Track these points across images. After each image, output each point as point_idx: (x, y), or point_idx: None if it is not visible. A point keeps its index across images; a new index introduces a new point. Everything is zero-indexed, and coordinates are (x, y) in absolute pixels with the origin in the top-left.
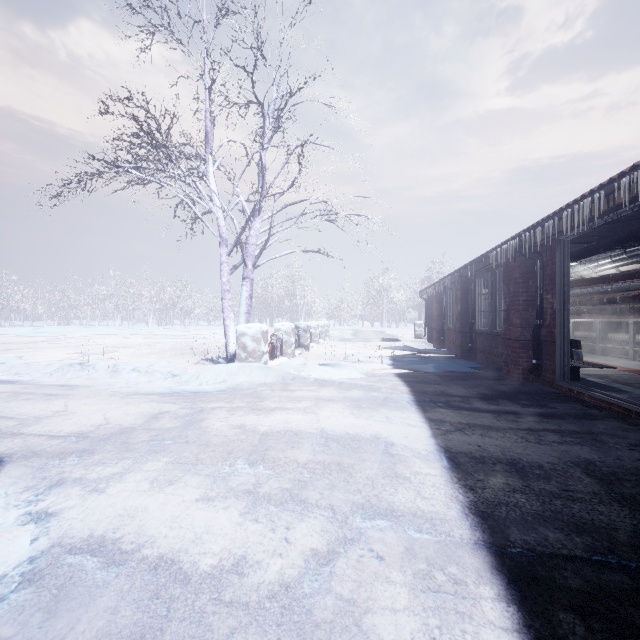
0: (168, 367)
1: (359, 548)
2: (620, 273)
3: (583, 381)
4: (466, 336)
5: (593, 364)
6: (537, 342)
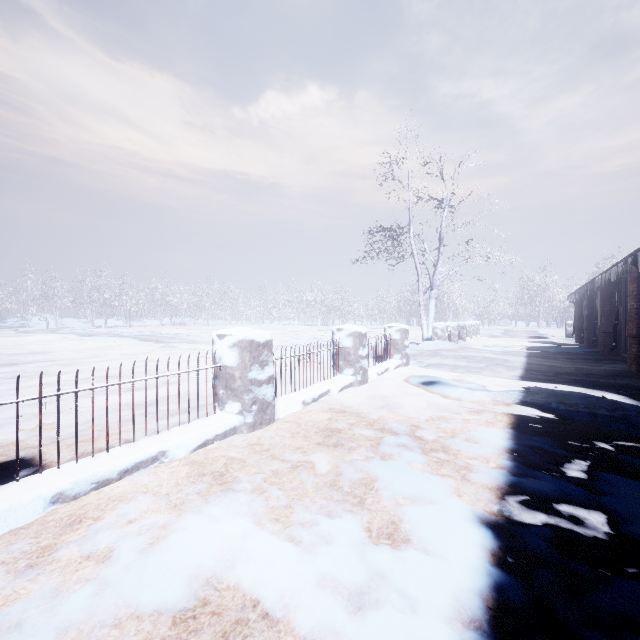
0: None
1: (494, 366)
2: None
3: None
4: (591, 332)
5: None
6: (614, 333)
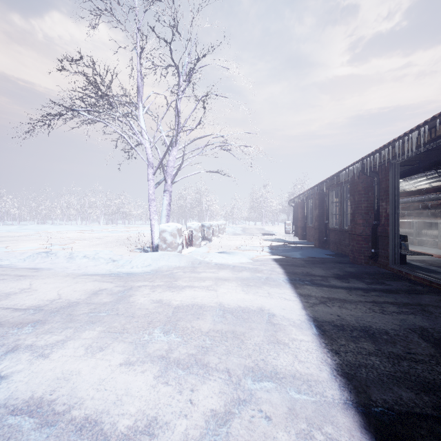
0: (109, 254)
1: (250, 409)
2: (431, 187)
3: (408, 265)
4: (322, 232)
5: (416, 252)
6: (375, 236)
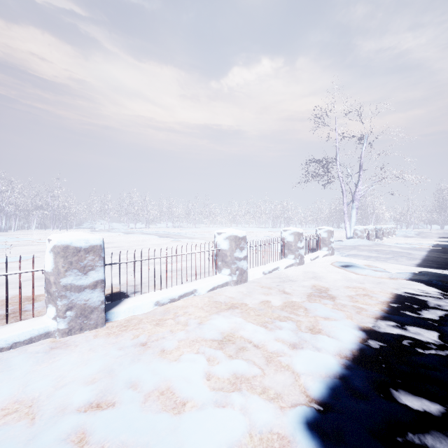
0: None
1: (398, 257)
2: None
3: None
4: None
5: None
6: None
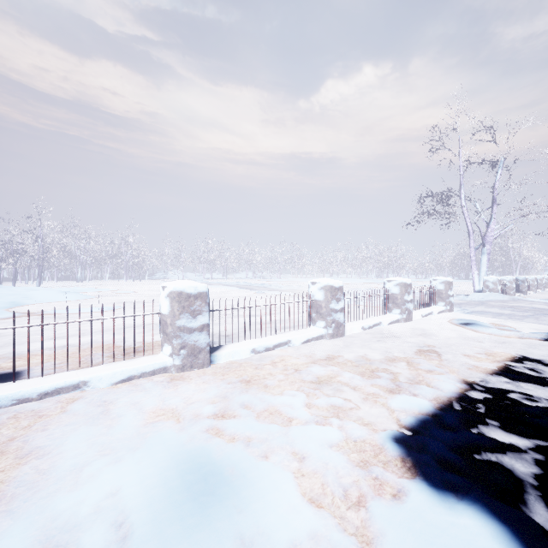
0: None
1: (540, 315)
2: None
3: None
4: None
5: None
6: None
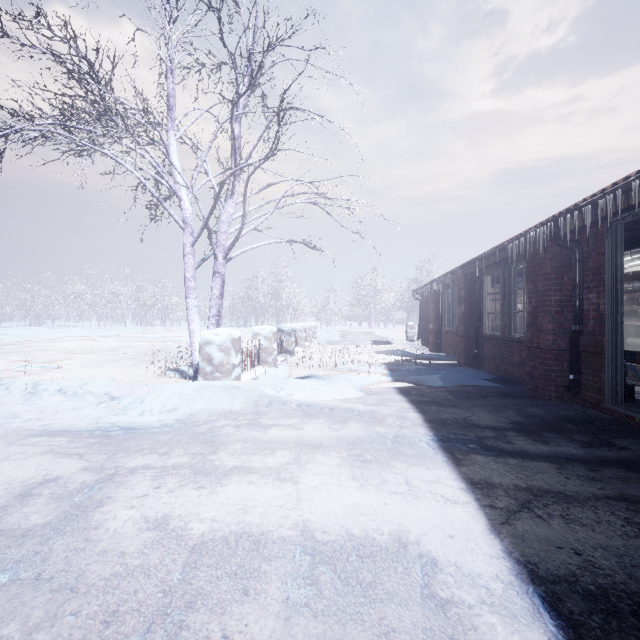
0: (108, 386)
1: None
2: None
3: (639, 403)
4: (471, 341)
5: None
6: (576, 353)
